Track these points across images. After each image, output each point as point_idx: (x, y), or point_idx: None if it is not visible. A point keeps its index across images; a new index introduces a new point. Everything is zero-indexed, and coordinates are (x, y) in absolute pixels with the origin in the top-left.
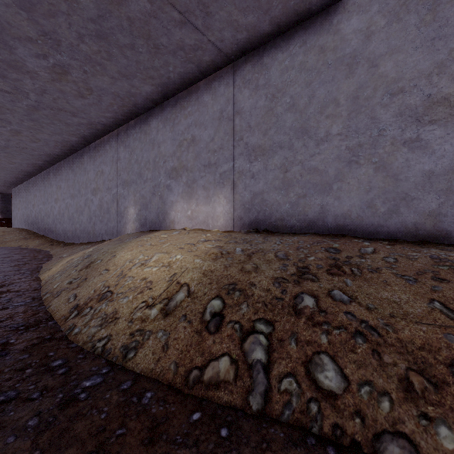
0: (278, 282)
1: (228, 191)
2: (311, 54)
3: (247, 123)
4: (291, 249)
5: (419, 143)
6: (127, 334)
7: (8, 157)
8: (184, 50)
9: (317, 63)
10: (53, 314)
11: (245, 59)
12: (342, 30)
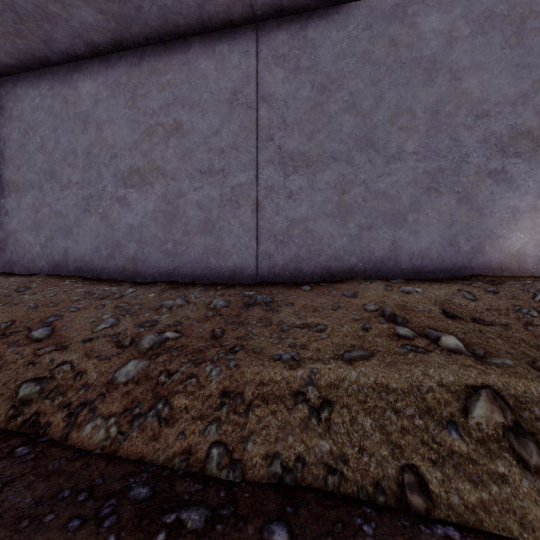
0: None
1: None
2: (57, 101)
3: (2, 154)
4: None
5: (126, 201)
6: None
7: None
8: None
9: (62, 111)
10: None
11: None
12: (80, 88)
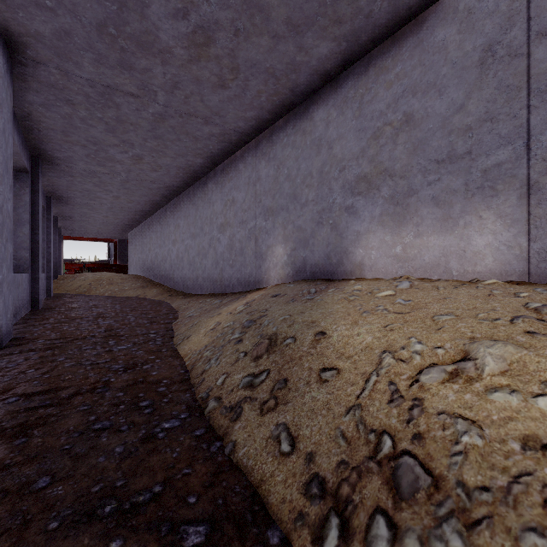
0: None
1: (510, 201)
2: None
3: None
4: None
5: None
6: None
7: (127, 195)
8: None
9: None
10: (256, 486)
11: None
12: None
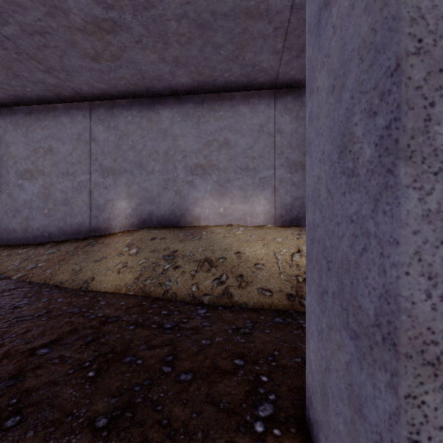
0: None
1: (269, 193)
2: None
3: (289, 142)
4: None
5: None
6: None
7: None
8: (254, 67)
9: None
10: (271, 308)
11: (286, 92)
12: None
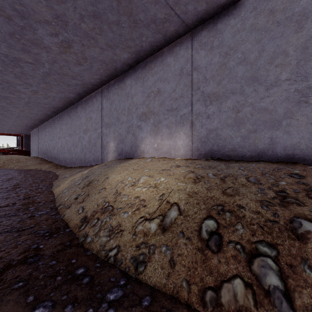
0: (265, 205)
1: (187, 128)
2: (261, 17)
3: (204, 76)
4: (257, 174)
5: None
6: (133, 246)
7: (29, 110)
8: (155, 23)
9: (267, 23)
10: (68, 222)
11: (202, 27)
12: None
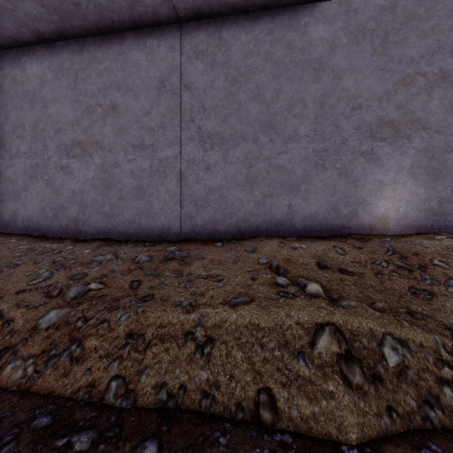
0: None
1: None
2: (6, 80)
3: None
4: None
5: (68, 170)
6: None
7: None
8: None
9: (11, 90)
10: None
11: None
12: (27, 70)
